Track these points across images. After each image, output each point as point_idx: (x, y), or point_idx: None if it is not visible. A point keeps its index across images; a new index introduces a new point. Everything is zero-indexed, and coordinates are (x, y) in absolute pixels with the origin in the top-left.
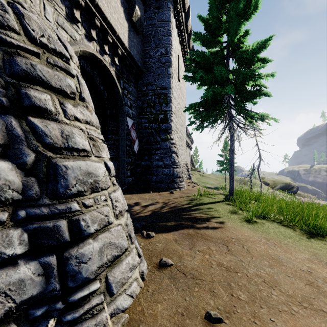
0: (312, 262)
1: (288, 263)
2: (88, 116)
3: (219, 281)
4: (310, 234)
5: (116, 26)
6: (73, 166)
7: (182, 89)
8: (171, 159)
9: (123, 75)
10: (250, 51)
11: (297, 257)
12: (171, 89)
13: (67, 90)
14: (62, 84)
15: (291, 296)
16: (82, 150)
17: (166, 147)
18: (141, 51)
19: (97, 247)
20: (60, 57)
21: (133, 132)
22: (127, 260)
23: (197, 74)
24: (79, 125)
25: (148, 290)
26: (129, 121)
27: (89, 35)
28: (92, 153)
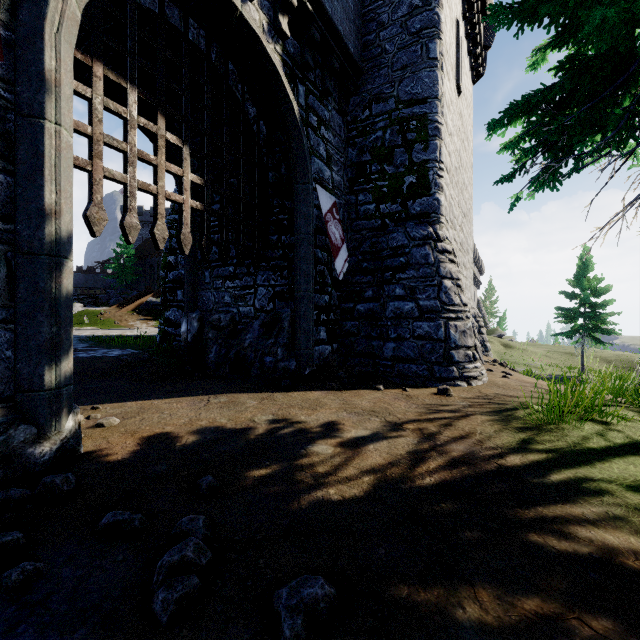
0: None
1: None
2: None
3: None
4: None
5: None
6: None
7: (465, 122)
8: (441, 295)
9: (306, 73)
10: None
11: None
12: (439, 100)
13: None
14: None
15: None
16: None
17: (426, 261)
18: (356, 16)
19: None
20: None
21: (334, 225)
22: None
23: None
24: None
25: None
26: (322, 198)
27: None
28: None
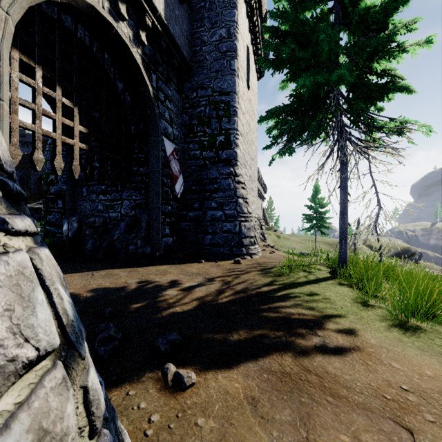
0: None
1: None
2: None
3: None
4: None
5: None
6: None
7: (253, 104)
8: (237, 207)
9: (157, 66)
10: (380, 8)
11: None
12: (236, 94)
13: None
14: None
15: None
16: None
17: (229, 187)
18: (188, 33)
19: None
20: None
21: (175, 162)
22: None
23: (285, 47)
24: None
25: None
26: (167, 145)
27: None
28: None
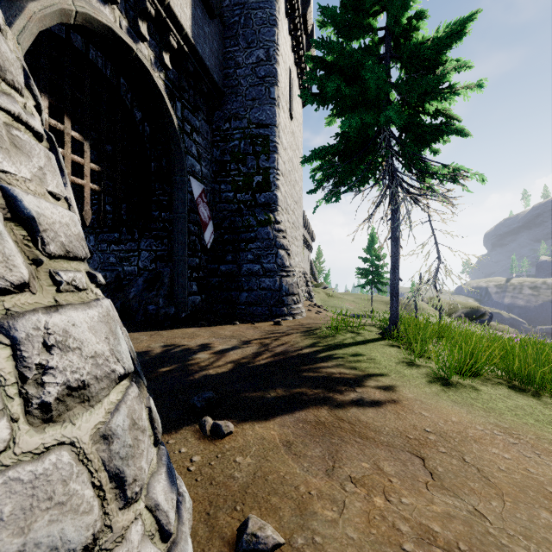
0: None
1: None
2: None
3: None
4: None
5: None
6: None
7: (297, 136)
8: (277, 260)
9: (182, 93)
10: (432, 43)
11: None
12: (277, 127)
13: None
14: None
15: None
16: None
17: (268, 237)
18: (220, 53)
19: None
20: None
21: (203, 206)
22: None
23: (330, 83)
24: None
25: None
26: (194, 186)
27: None
28: None
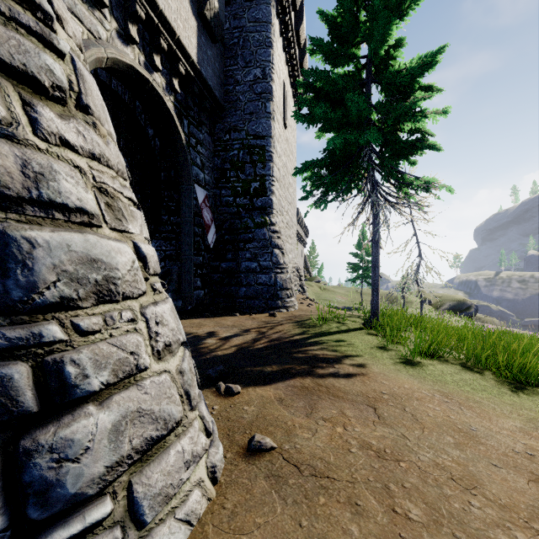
0: (531, 436)
1: (489, 438)
2: (97, 143)
3: (366, 481)
4: (515, 384)
5: (175, 22)
6: (51, 241)
7: (291, 142)
8: (273, 258)
9: (188, 111)
10: (407, 72)
11: (501, 427)
12: (272, 138)
13: (42, 77)
14: (28, 61)
15: (507, 507)
16: (77, 211)
17: (264, 237)
18: (221, 72)
19: (106, 421)
20: (28, 8)
21: (206, 210)
22: (180, 446)
23: (318, 109)
24: (73, 158)
25: (225, 506)
26: (198, 192)
27: (124, 33)
28: (103, 221)
